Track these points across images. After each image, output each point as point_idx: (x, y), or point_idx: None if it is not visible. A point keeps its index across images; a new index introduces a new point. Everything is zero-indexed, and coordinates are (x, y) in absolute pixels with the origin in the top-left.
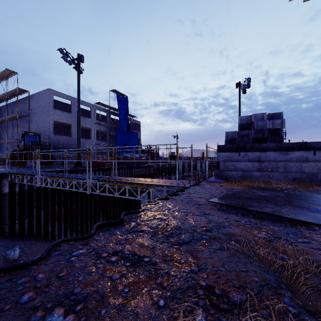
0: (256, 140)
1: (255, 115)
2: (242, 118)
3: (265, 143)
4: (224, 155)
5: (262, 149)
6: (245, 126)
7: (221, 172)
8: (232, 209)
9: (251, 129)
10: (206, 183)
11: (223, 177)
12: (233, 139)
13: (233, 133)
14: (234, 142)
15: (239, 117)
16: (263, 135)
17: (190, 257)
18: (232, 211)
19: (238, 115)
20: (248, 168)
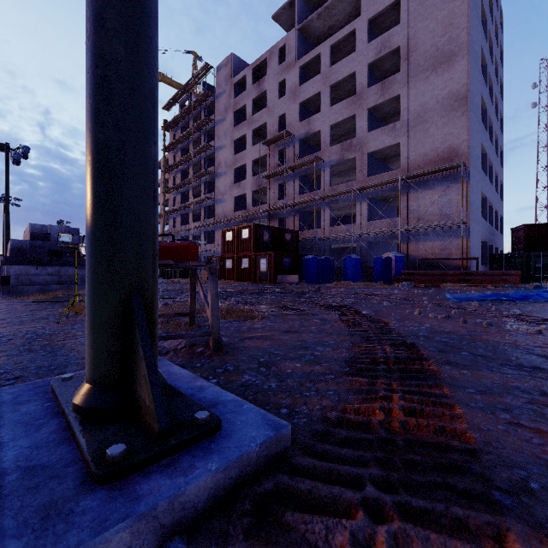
0: (52, 252)
1: (52, 226)
2: (34, 226)
3: (64, 258)
4: (18, 268)
5: (61, 264)
6: (39, 235)
7: (13, 287)
8: (53, 304)
9: (46, 240)
10: (0, 299)
11: (16, 293)
12: (23, 249)
13: (23, 242)
14: (25, 252)
15: (32, 225)
16: (60, 249)
17: (51, 309)
18: (54, 304)
19: (6, 198)
20: (47, 282)
